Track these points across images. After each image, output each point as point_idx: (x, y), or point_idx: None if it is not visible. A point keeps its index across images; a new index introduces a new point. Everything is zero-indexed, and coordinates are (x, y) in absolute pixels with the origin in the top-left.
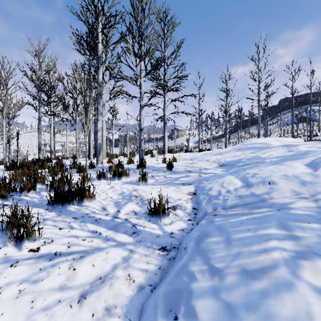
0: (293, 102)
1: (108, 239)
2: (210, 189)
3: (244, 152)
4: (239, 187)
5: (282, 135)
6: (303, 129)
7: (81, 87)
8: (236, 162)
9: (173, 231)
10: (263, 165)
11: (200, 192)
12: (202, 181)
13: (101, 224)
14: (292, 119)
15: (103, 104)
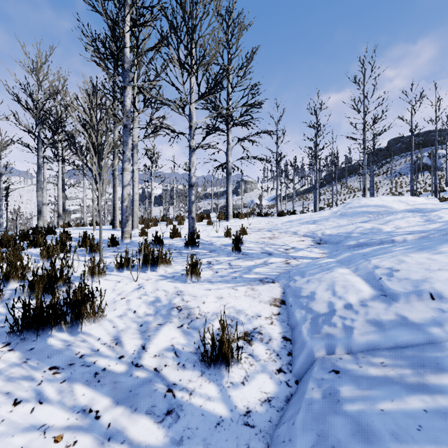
0: (412, 143)
1: (111, 435)
2: (312, 298)
3: (351, 219)
4: (368, 298)
5: (394, 189)
6: (423, 182)
7: (91, 116)
8: (343, 237)
9: (251, 407)
10: (399, 251)
11: (294, 303)
12: (293, 275)
13: (103, 387)
14: (411, 167)
15: (135, 145)
